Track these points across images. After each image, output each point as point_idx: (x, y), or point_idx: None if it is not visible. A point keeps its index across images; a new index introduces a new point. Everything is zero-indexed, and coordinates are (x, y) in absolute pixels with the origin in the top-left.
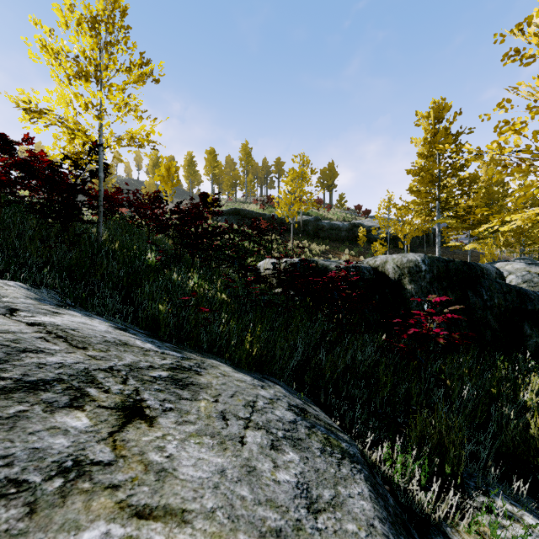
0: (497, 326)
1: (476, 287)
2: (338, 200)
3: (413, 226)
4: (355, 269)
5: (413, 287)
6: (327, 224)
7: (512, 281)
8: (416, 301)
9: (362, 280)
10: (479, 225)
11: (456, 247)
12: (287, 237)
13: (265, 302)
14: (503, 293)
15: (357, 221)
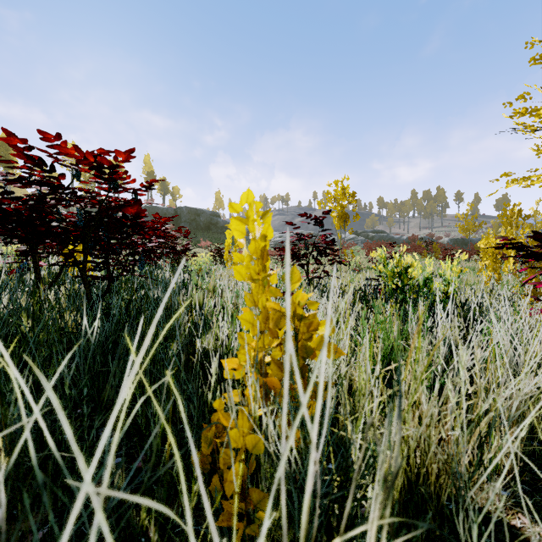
0: None
1: None
2: None
3: None
4: None
5: None
6: None
7: None
8: None
9: None
10: None
11: None
12: None
13: None
14: None
15: None
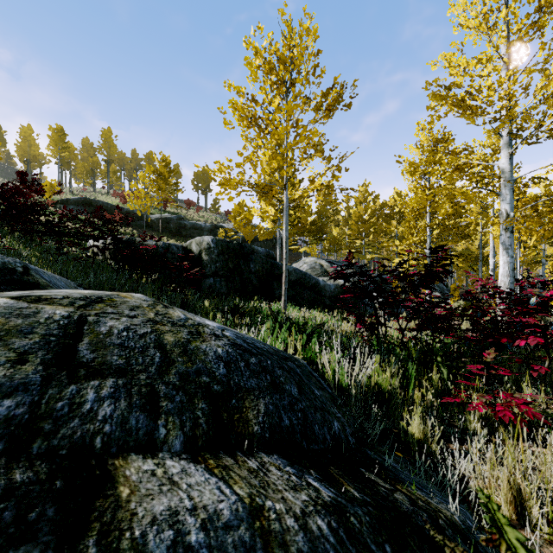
0: (258, 283)
1: (247, 260)
2: (213, 205)
3: (253, 228)
4: (166, 245)
5: (208, 259)
6: (189, 223)
7: (304, 268)
8: (209, 268)
9: (170, 252)
10: (310, 233)
11: (296, 250)
12: (146, 233)
13: (75, 258)
14: (262, 263)
15: (224, 224)
